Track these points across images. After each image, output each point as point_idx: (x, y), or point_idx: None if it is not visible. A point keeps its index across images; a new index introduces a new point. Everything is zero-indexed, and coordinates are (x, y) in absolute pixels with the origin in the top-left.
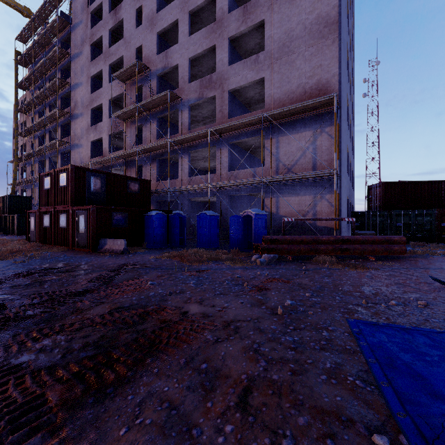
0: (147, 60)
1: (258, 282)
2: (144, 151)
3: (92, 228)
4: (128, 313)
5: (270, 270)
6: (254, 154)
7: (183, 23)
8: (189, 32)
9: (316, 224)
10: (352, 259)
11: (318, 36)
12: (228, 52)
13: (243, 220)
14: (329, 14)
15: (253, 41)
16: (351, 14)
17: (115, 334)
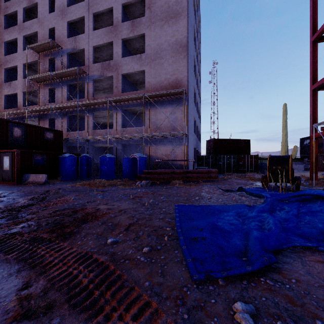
0: (58, 40)
1: (138, 195)
2: (56, 108)
3: (17, 166)
4: (65, 211)
5: (146, 189)
6: (139, 116)
7: (89, 20)
8: (93, 27)
9: (175, 163)
10: (192, 182)
11: (176, 52)
12: (121, 48)
13: (131, 161)
14: (182, 40)
15: (138, 43)
16: (198, 36)
17: (62, 219)
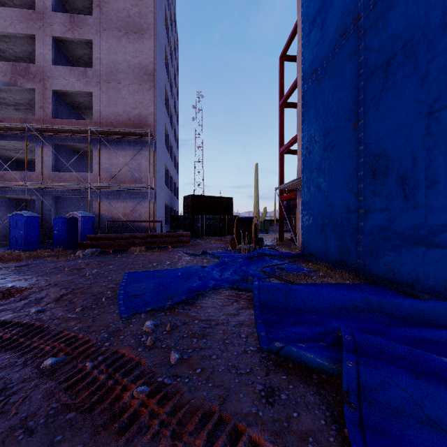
0: None
1: (78, 266)
2: None
3: None
4: None
5: (91, 259)
6: (84, 156)
7: None
8: None
9: (138, 225)
10: (158, 248)
11: (139, 79)
12: (51, 51)
13: (68, 222)
14: (148, 66)
15: (82, 50)
16: (173, 60)
17: None
